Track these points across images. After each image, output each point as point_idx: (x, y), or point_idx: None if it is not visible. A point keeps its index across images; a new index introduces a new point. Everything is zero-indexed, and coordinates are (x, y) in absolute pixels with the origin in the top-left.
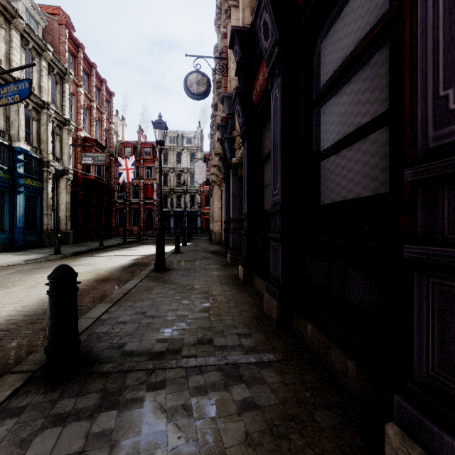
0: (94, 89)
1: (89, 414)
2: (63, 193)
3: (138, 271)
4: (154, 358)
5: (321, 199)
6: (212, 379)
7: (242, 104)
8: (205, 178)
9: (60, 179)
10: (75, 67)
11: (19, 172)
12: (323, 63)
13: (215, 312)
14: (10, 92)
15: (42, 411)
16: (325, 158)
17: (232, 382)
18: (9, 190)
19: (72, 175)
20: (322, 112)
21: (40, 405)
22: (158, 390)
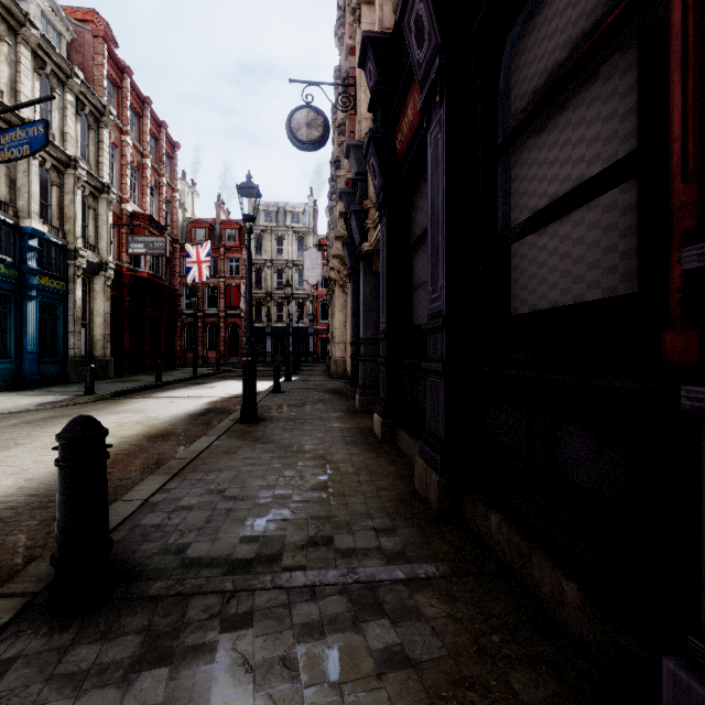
0: (148, 137)
1: (122, 675)
2: (100, 298)
3: (214, 422)
4: (236, 571)
5: (513, 306)
6: (333, 609)
7: (379, 155)
8: (320, 275)
9: (94, 277)
10: (119, 103)
11: (30, 266)
12: (517, 80)
13: (336, 490)
14: (15, 140)
15: (41, 669)
16: (513, 241)
17: (367, 616)
18: (15, 294)
19: (114, 271)
20: (514, 162)
21: (39, 657)
22: (241, 630)
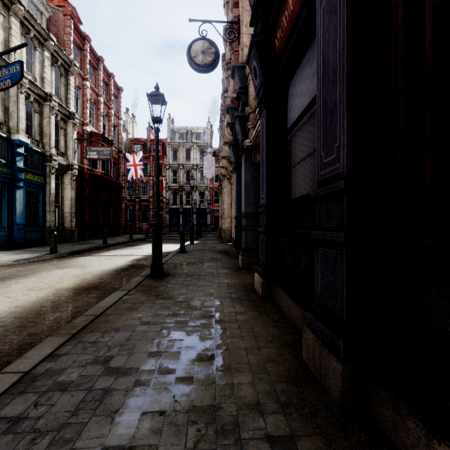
0: (102, 83)
1: None
2: (68, 188)
3: (132, 276)
4: None
5: None
6: None
7: (259, 56)
8: (214, 172)
9: (64, 174)
10: (81, 59)
11: (18, 166)
12: None
13: (222, 362)
14: (1, 76)
15: None
16: None
17: None
18: (8, 185)
19: (78, 170)
20: None
21: None
22: None
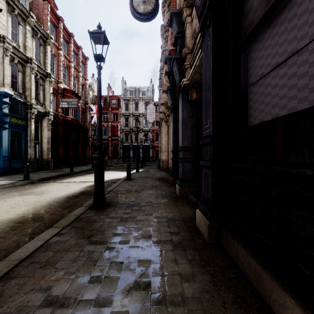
0: (72, 53)
1: None
2: (45, 130)
3: (78, 205)
4: None
5: None
6: None
7: None
8: (154, 117)
9: (43, 119)
10: (56, 34)
11: (4, 112)
12: None
13: None
14: None
15: None
16: None
17: None
18: None
19: (54, 117)
20: None
21: None
22: None
